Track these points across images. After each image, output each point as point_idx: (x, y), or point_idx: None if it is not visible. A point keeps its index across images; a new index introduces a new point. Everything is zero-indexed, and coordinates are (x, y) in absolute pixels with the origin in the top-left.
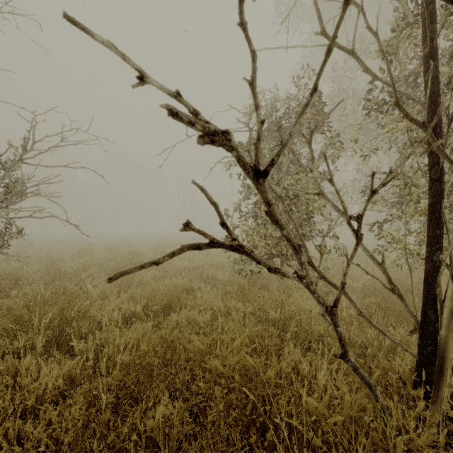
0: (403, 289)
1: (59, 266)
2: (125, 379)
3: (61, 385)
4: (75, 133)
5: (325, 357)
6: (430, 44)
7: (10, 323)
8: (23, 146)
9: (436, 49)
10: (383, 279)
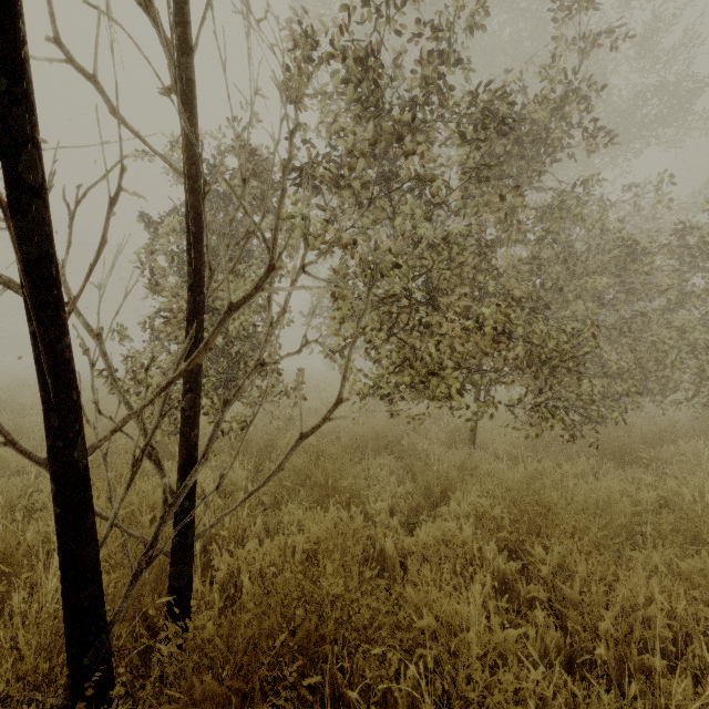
0: (382, 444)
1: None
2: None
3: None
4: None
5: (51, 572)
6: (180, 85)
7: None
8: None
9: (190, 95)
10: (353, 432)
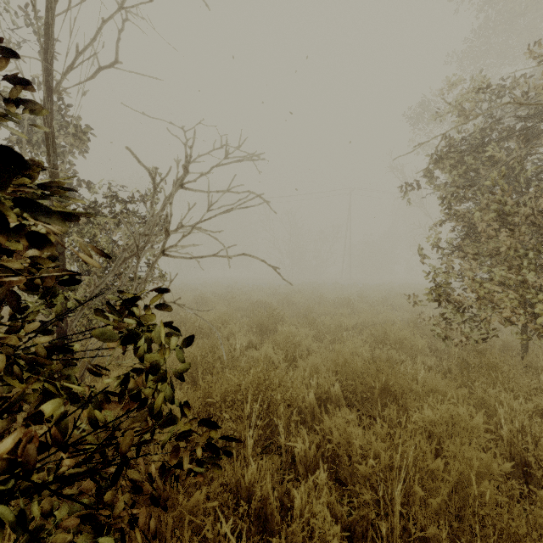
0: None
1: (195, 318)
2: (426, 535)
3: (339, 537)
4: (240, 146)
5: None
6: None
7: (199, 401)
8: (184, 166)
9: None
10: None
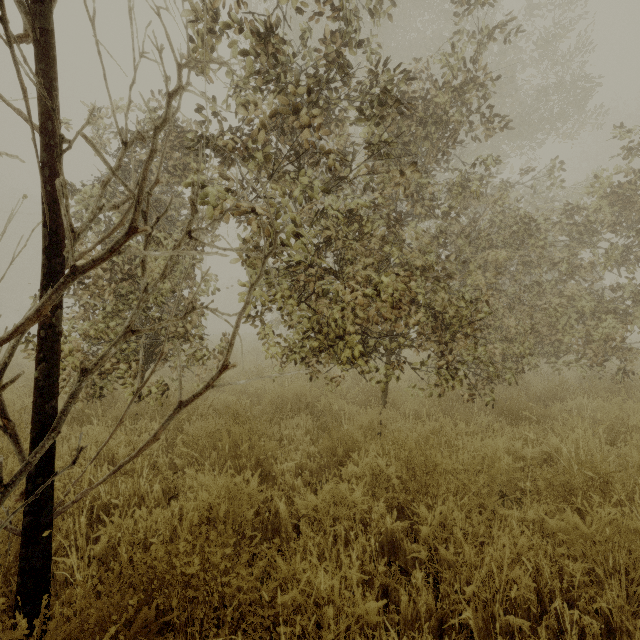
0: (302, 404)
1: None
2: None
3: None
4: None
5: None
6: (33, 34)
7: None
8: None
9: (45, 45)
10: (273, 394)
